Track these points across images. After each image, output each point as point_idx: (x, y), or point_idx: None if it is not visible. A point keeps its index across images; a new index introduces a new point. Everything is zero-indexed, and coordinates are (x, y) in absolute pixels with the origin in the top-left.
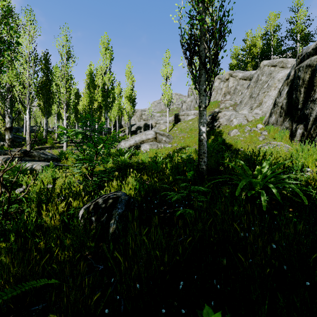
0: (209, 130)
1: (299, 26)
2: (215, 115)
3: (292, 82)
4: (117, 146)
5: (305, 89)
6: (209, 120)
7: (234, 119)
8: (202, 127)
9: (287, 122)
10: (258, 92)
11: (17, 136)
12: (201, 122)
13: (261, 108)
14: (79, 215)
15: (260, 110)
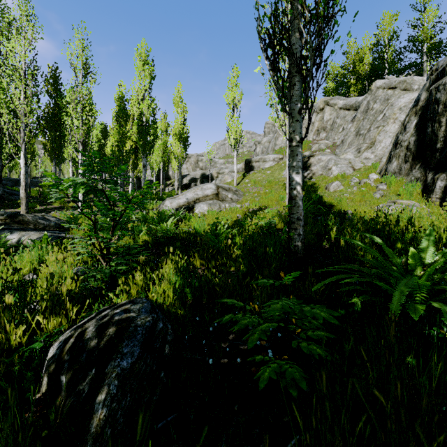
0: None
1: (427, 31)
2: (305, 161)
3: (425, 109)
4: (160, 207)
5: None
6: None
7: (334, 166)
8: (295, 174)
9: (417, 170)
10: (368, 127)
11: (11, 192)
12: (293, 166)
13: (374, 150)
14: (46, 358)
15: (373, 153)
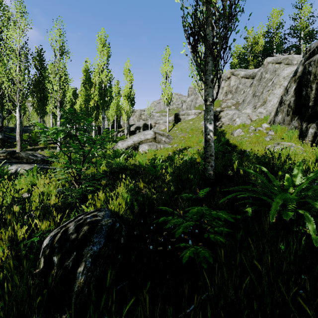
0: None
1: (303, 23)
2: (216, 114)
3: (301, 78)
4: (114, 147)
5: (317, 85)
6: None
7: (237, 118)
8: (209, 124)
9: (296, 121)
10: (262, 91)
11: (9, 137)
12: (207, 119)
13: (266, 107)
14: (42, 247)
15: (264, 109)
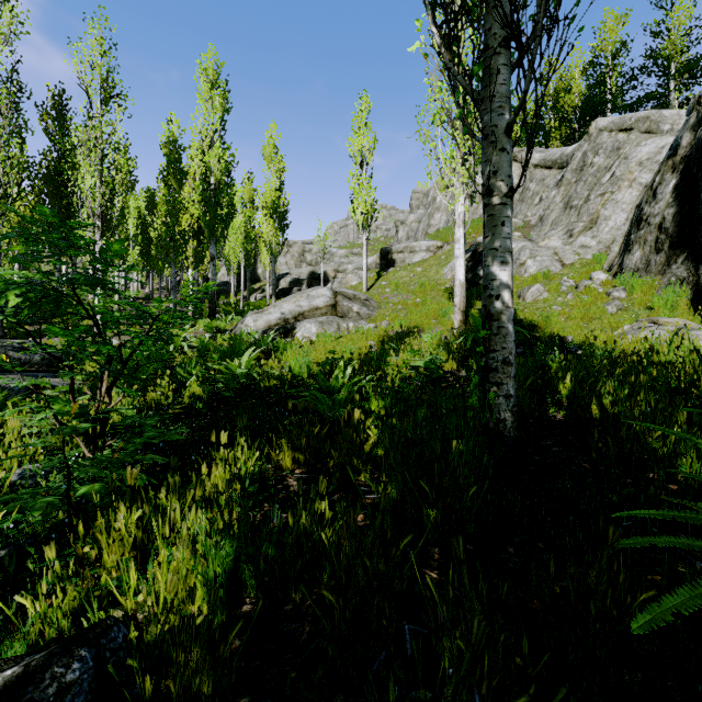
0: (468, 286)
1: (676, 41)
2: (480, 251)
3: (694, 160)
4: (236, 327)
5: None
6: (466, 262)
7: (529, 259)
8: (498, 265)
9: (681, 264)
10: (586, 195)
11: None
12: (494, 249)
13: (596, 232)
14: None
15: (594, 238)
